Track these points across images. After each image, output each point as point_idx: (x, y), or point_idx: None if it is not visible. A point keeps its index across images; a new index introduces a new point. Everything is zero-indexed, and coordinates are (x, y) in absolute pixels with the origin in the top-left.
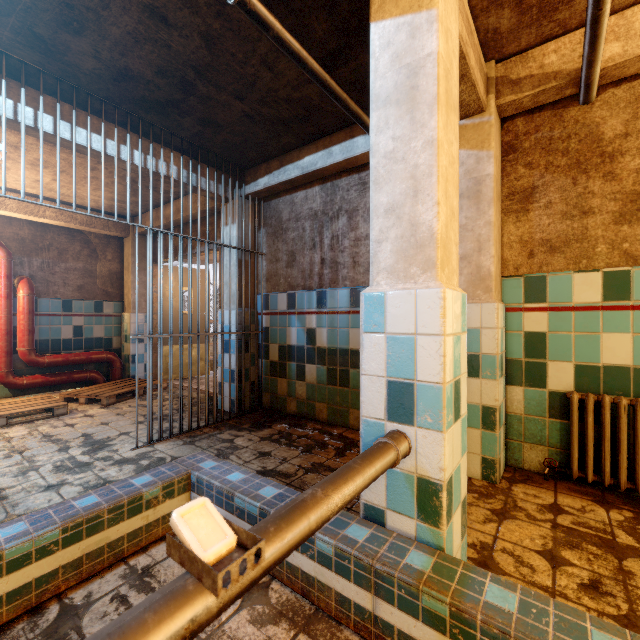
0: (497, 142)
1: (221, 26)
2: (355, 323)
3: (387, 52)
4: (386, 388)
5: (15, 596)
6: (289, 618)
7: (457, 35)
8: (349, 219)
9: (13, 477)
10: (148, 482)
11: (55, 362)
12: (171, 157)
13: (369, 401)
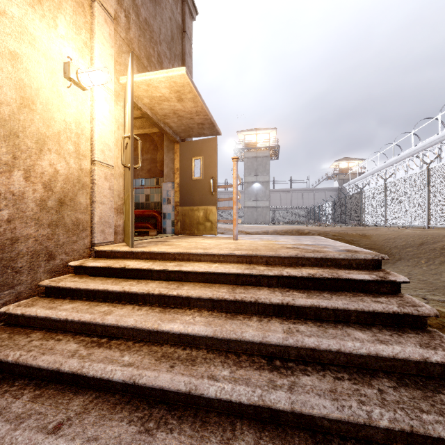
0: None
1: None
2: None
3: None
4: None
5: None
6: None
7: None
8: None
9: None
10: None
11: None
12: None
13: None
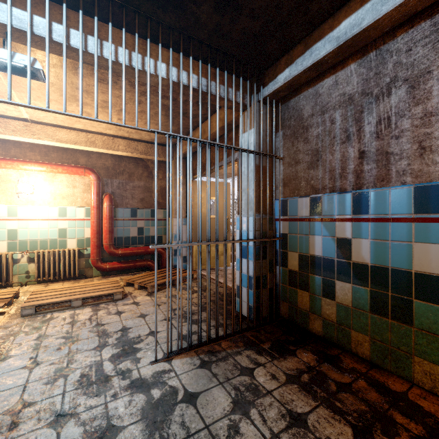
0: None
1: None
2: (425, 235)
3: None
4: None
5: None
6: None
7: None
8: (411, 89)
9: (44, 384)
10: None
11: (125, 253)
12: (190, 61)
13: None
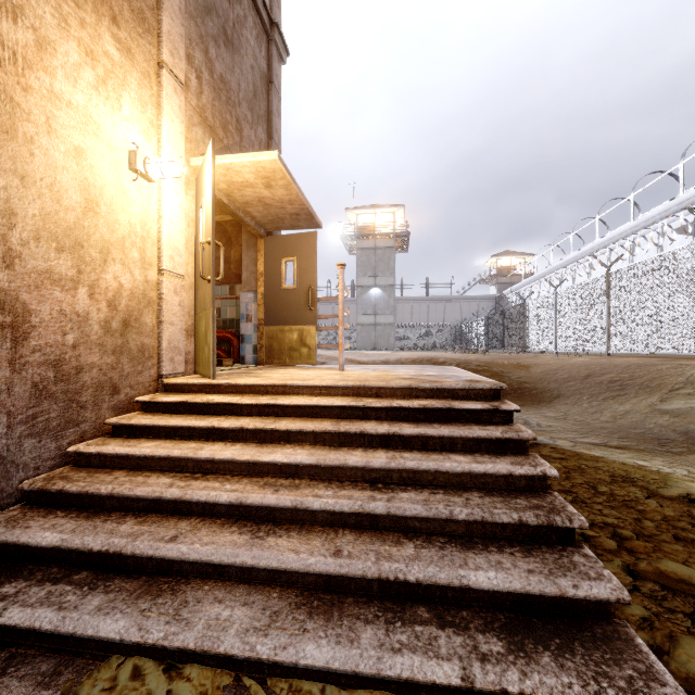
0: None
1: None
2: None
3: None
4: None
5: None
6: None
7: None
8: None
9: None
10: None
11: None
12: None
13: None
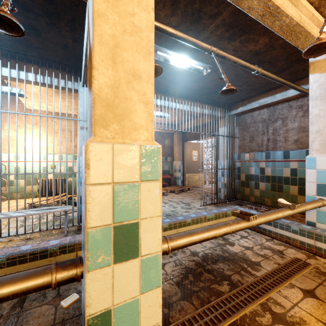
0: None
1: (242, 72)
2: (286, 165)
3: (316, 83)
4: (316, 186)
5: None
6: (283, 245)
7: None
8: (282, 122)
9: (173, 208)
10: (227, 210)
11: None
12: (209, 107)
13: (309, 190)
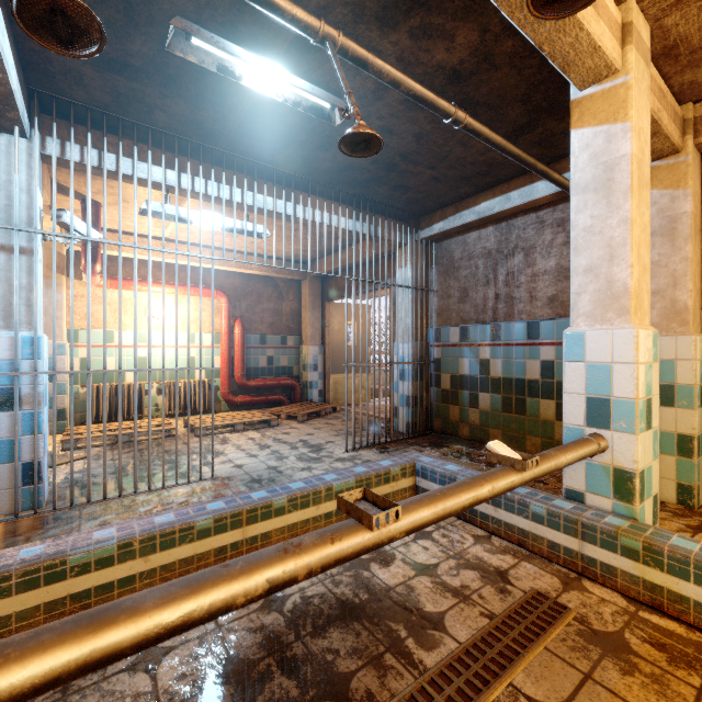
0: (696, 178)
1: (431, 127)
2: (532, 354)
3: (585, 152)
4: (585, 402)
5: (337, 513)
6: (511, 554)
7: (648, 124)
8: (525, 256)
9: (276, 461)
10: (390, 464)
11: (257, 385)
12: (367, 218)
13: (570, 412)
